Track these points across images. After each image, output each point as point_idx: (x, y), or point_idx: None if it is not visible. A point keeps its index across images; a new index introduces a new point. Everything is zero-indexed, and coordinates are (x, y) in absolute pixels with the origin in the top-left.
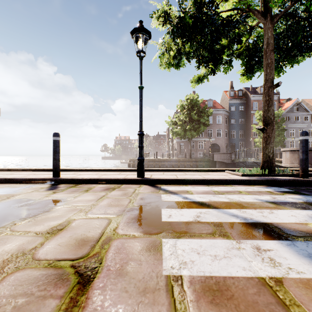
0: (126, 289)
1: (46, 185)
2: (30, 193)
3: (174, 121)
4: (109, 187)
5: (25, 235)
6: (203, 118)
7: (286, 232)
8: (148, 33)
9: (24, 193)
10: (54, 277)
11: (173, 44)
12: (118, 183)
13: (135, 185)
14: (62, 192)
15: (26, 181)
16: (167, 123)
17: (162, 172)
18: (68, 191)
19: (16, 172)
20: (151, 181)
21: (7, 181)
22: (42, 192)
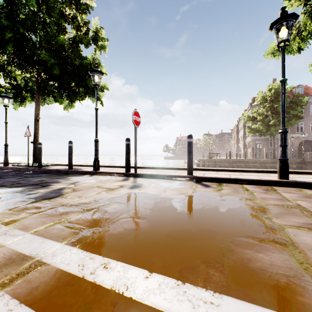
0: None
1: (189, 181)
2: (198, 189)
3: (252, 116)
4: (264, 188)
5: (310, 231)
6: (295, 109)
7: None
8: (296, 18)
9: (191, 188)
10: None
11: (310, 24)
12: (261, 184)
13: (291, 188)
14: (224, 190)
15: (168, 177)
16: (243, 119)
17: (292, 175)
18: (228, 189)
19: (142, 169)
20: (307, 185)
21: (152, 177)
22: (207, 189)
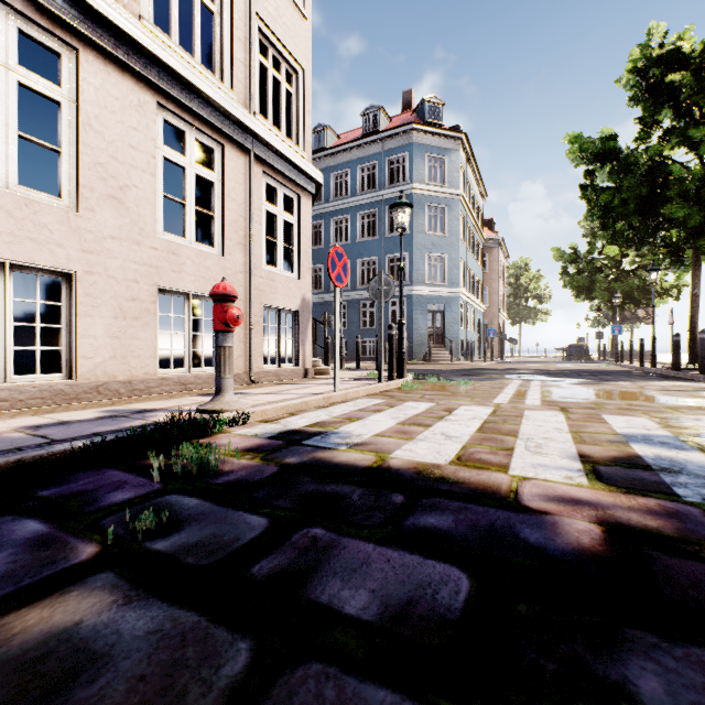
0: (587, 411)
1: None
2: None
3: None
4: None
5: (624, 404)
6: None
7: (703, 442)
8: None
9: None
10: (589, 407)
11: None
12: None
13: None
14: None
15: None
16: None
17: None
18: None
19: None
20: None
21: None
22: None
